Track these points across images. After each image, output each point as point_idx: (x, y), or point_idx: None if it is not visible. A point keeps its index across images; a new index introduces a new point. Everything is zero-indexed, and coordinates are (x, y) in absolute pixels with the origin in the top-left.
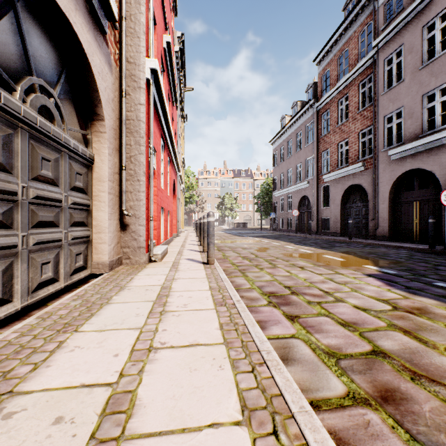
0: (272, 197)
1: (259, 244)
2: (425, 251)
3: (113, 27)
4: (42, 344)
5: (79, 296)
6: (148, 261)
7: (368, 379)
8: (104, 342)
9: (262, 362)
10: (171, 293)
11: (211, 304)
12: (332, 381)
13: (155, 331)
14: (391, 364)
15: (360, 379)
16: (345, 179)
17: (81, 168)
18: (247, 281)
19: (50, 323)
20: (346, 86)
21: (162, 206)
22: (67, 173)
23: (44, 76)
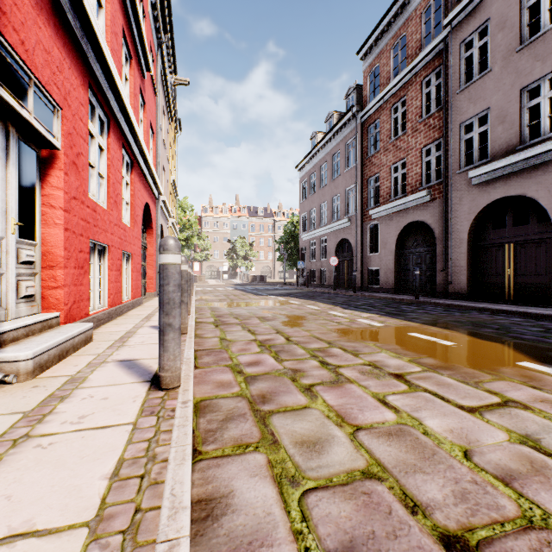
0: (300, 241)
1: (287, 310)
2: (549, 319)
3: None
4: None
5: None
6: None
7: None
8: None
9: None
10: None
11: None
12: None
13: None
14: None
15: None
16: (401, 214)
17: None
18: (277, 497)
19: None
20: (403, 85)
21: (93, 238)
22: None
23: None
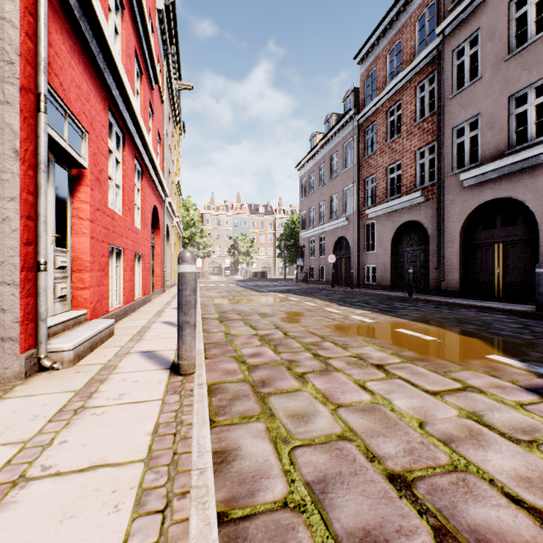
0: (299, 239)
1: (286, 306)
2: (531, 316)
3: None
4: None
5: None
6: (28, 372)
7: None
8: None
9: None
10: None
11: None
12: None
13: None
14: None
15: None
16: (397, 214)
17: None
18: (273, 450)
19: None
20: (399, 89)
21: (112, 243)
22: None
23: None
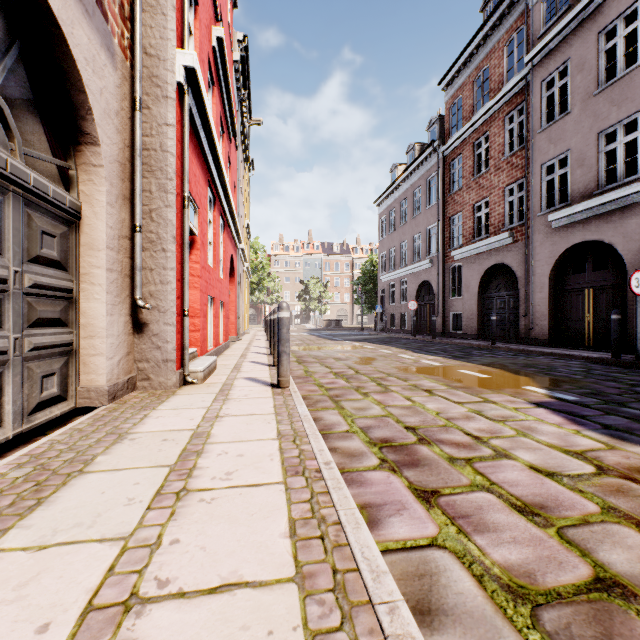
0: (379, 283)
1: (360, 353)
2: (606, 363)
3: None
4: None
5: (33, 457)
6: (180, 383)
7: None
8: (33, 583)
9: None
10: (208, 447)
11: (277, 472)
12: None
13: (155, 545)
14: None
15: None
16: (484, 256)
17: (53, 226)
18: (342, 418)
19: None
20: (486, 120)
21: (209, 294)
22: (22, 232)
23: None
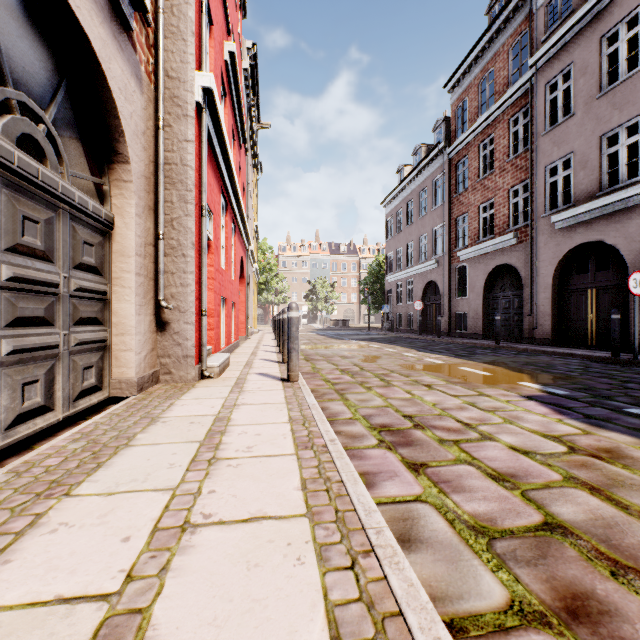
0: (385, 283)
1: (366, 351)
2: (606, 361)
3: (145, 22)
4: (5, 520)
5: (84, 434)
6: (198, 377)
7: (542, 575)
8: (111, 515)
9: (368, 550)
10: (229, 428)
11: (290, 447)
12: (483, 580)
13: (197, 494)
14: (577, 546)
15: (529, 575)
16: (489, 257)
17: (92, 236)
18: (346, 408)
19: (28, 480)
20: (491, 122)
21: (222, 295)
22: (69, 243)
23: (29, 89)
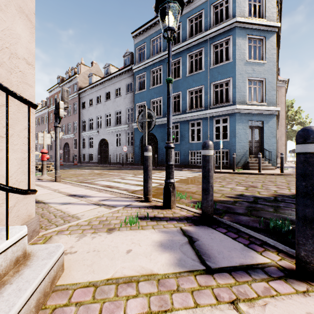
0: None
1: None
2: None
3: None
4: None
5: None
6: None
7: None
8: None
9: None
10: None
11: None
12: None
13: None
14: None
15: None
16: None
17: None
18: None
19: None
20: None
21: None
22: None
23: None
